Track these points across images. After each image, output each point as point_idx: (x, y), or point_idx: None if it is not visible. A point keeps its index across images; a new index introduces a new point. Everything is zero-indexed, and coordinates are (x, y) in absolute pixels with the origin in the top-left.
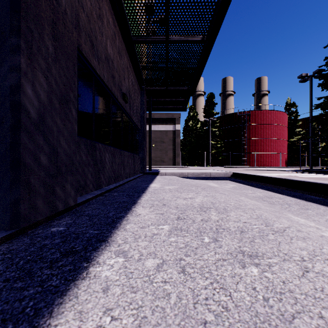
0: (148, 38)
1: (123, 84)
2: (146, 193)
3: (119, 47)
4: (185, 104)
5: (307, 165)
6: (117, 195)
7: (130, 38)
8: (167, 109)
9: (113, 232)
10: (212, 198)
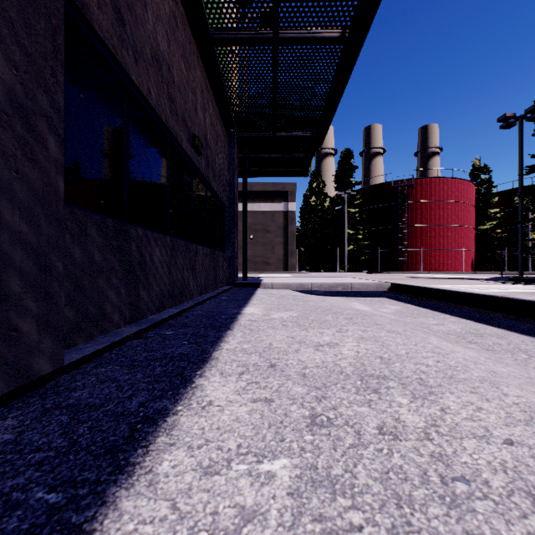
0: (240, 34)
1: (193, 118)
2: (233, 330)
3: (184, 46)
4: (306, 164)
5: (507, 269)
6: (172, 334)
7: (206, 34)
8: (274, 173)
9: (107, 500)
10: (376, 344)
